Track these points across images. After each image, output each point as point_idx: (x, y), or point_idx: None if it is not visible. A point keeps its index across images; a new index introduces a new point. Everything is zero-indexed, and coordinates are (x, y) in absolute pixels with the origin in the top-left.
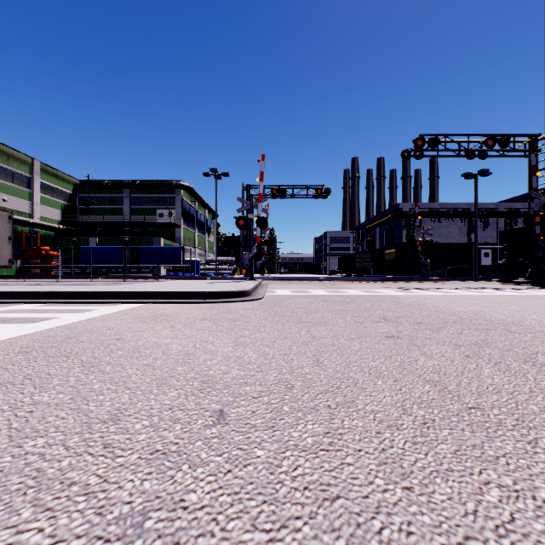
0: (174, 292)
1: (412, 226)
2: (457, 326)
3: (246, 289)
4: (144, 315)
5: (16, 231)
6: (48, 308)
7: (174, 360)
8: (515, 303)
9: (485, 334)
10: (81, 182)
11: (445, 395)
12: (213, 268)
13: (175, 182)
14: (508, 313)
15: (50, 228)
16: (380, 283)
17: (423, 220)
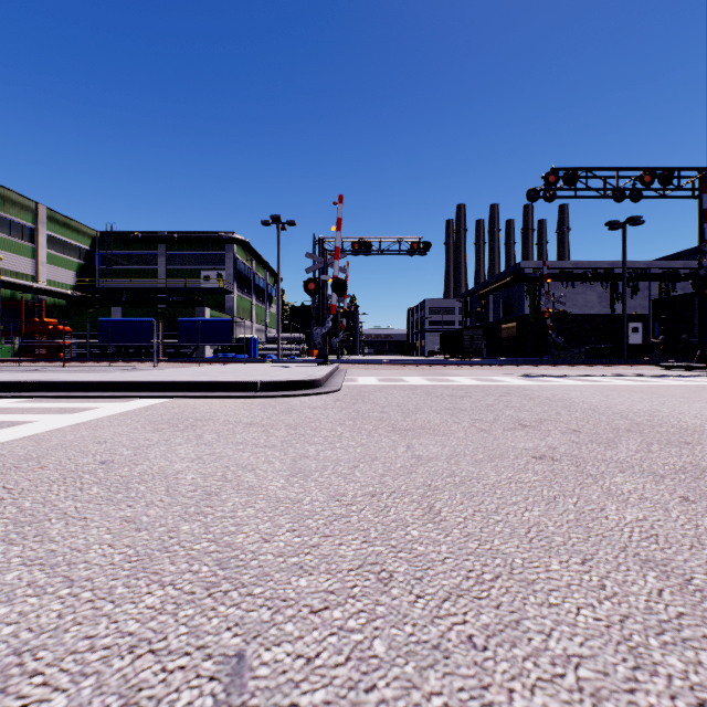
0: (213, 382)
1: (537, 293)
2: (637, 437)
3: (316, 378)
4: (162, 417)
5: (15, 298)
6: (27, 406)
7: (182, 508)
8: (699, 398)
9: (689, 452)
10: (101, 235)
11: (699, 603)
12: (275, 348)
13: (226, 235)
14: (701, 414)
15: (60, 295)
16: (498, 367)
17: (552, 284)
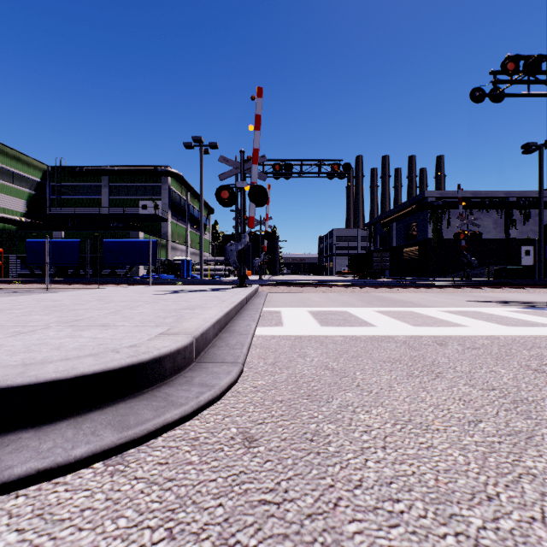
0: None
1: (439, 219)
2: None
3: (164, 350)
4: None
5: None
6: None
7: None
8: None
9: None
10: (52, 169)
11: None
12: (207, 269)
13: (161, 168)
14: None
15: (8, 221)
16: (437, 290)
17: (452, 211)
